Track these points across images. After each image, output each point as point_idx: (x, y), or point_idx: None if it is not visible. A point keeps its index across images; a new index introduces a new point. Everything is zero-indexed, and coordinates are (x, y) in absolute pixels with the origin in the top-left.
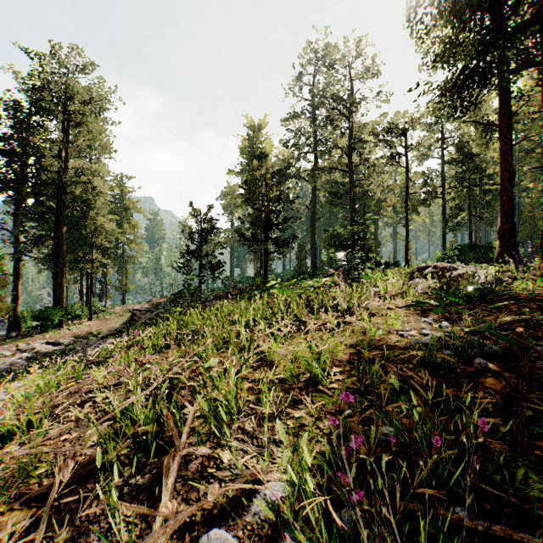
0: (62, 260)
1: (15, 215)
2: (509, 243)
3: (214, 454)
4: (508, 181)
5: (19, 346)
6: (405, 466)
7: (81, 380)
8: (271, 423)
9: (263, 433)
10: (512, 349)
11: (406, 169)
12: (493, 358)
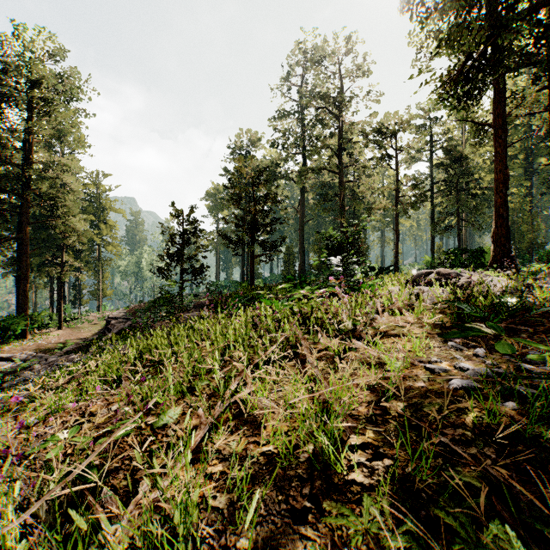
0: (26, 264)
1: None
2: (504, 247)
3: None
4: (503, 183)
5: None
6: None
7: None
8: None
9: None
10: None
11: (397, 171)
12: None
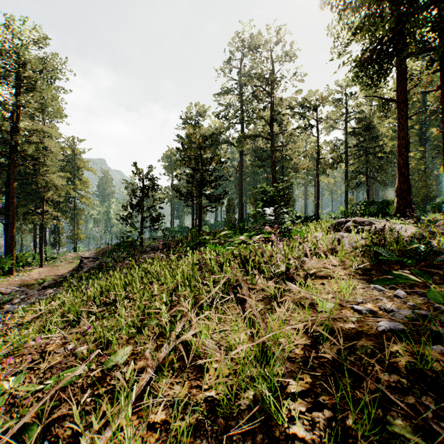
0: (13, 213)
1: None
2: (406, 200)
3: None
4: (405, 147)
5: None
6: None
7: None
8: None
9: None
10: None
11: (318, 138)
12: None
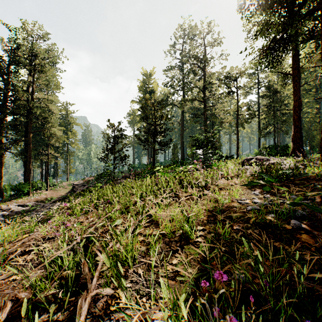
0: (29, 154)
1: (0, 126)
2: (298, 144)
3: (115, 294)
4: (298, 107)
5: (1, 207)
6: (260, 318)
7: (32, 233)
8: (156, 268)
9: (150, 277)
10: (316, 214)
11: (237, 100)
12: (302, 219)
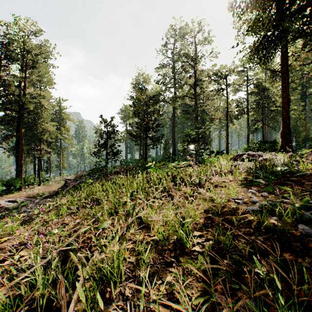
0: (21, 149)
1: None
2: (287, 140)
3: None
4: (287, 104)
5: None
6: None
7: (11, 237)
8: (147, 288)
9: (140, 301)
10: None
11: (227, 97)
12: (309, 223)
